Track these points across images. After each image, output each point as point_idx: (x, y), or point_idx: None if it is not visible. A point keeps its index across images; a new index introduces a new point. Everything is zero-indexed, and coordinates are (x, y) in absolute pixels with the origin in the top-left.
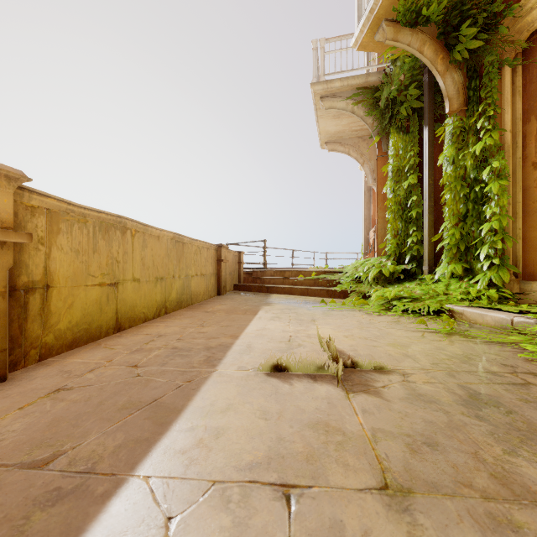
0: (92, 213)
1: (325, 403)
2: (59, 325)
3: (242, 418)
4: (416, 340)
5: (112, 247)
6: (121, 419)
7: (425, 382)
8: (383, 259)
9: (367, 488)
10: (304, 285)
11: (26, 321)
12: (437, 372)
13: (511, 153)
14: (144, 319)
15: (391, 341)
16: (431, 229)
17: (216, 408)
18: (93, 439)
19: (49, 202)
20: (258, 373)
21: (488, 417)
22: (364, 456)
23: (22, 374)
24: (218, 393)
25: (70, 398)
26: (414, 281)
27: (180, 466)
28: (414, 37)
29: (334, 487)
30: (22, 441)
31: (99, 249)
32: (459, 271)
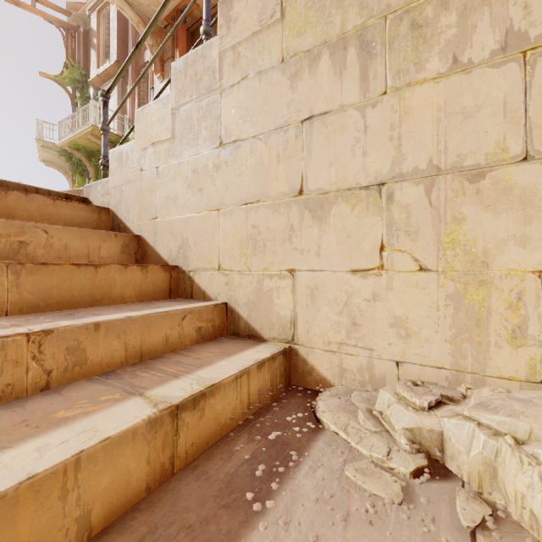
0: None
1: None
2: None
3: None
4: None
5: None
6: None
7: None
8: None
9: None
10: None
11: None
12: None
13: None
14: None
15: None
16: None
17: None
18: None
19: None
20: None
21: None
22: None
23: None
24: None
25: None
26: None
27: None
28: (79, 154)
29: None
30: None
31: None
32: None
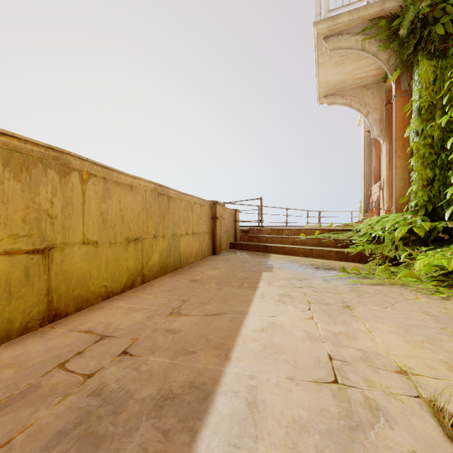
0: None
1: None
2: None
3: None
4: None
5: (39, 193)
6: None
7: None
8: (408, 215)
9: None
10: (307, 245)
11: None
12: None
13: None
14: (106, 294)
15: None
16: None
17: None
18: None
19: None
20: None
21: None
22: None
23: None
24: None
25: None
26: None
27: None
28: None
29: None
30: None
31: (4, 195)
32: None
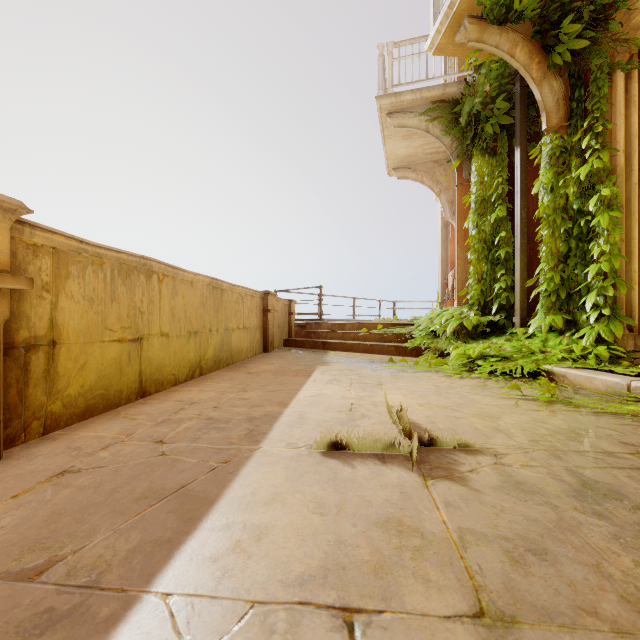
0: (110, 253)
1: (396, 492)
2: (68, 391)
3: (291, 512)
4: (508, 409)
5: (135, 294)
6: (138, 513)
7: (524, 465)
8: (465, 309)
9: (456, 615)
10: (369, 341)
11: (27, 386)
12: (538, 451)
13: (624, 179)
14: (174, 382)
15: (477, 410)
16: (524, 272)
17: (258, 498)
18: (101, 539)
19: (56, 240)
20: (312, 452)
21: (610, 514)
22: (450, 568)
23: (21, 451)
24: (261, 479)
25: (77, 483)
26: (502, 336)
27: (210, 580)
28: (504, 37)
29: (412, 612)
30: (11, 542)
31: (118, 297)
32: (559, 324)
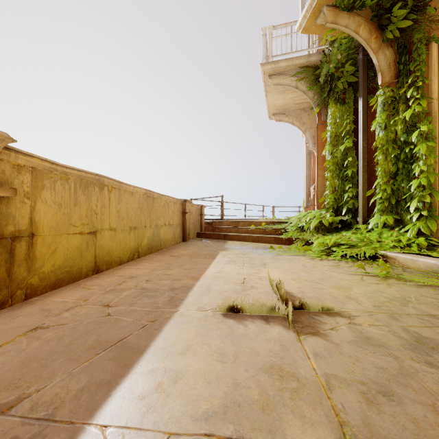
0: (73, 172)
1: (278, 345)
2: (43, 269)
3: (199, 360)
4: (356, 283)
5: (91, 201)
6: (87, 360)
7: (371, 324)
8: (323, 211)
9: None
10: (256, 233)
11: (13, 265)
12: (380, 314)
13: (437, 119)
14: (120, 262)
15: (334, 283)
16: (365, 185)
17: (176, 349)
18: (58, 381)
19: (34, 162)
20: (216, 314)
21: (438, 363)
22: (320, 407)
23: (8, 312)
24: (179, 334)
25: (45, 336)
26: (350, 230)
27: (138, 414)
28: (351, 19)
29: None
30: None
31: (79, 203)
32: (390, 221)
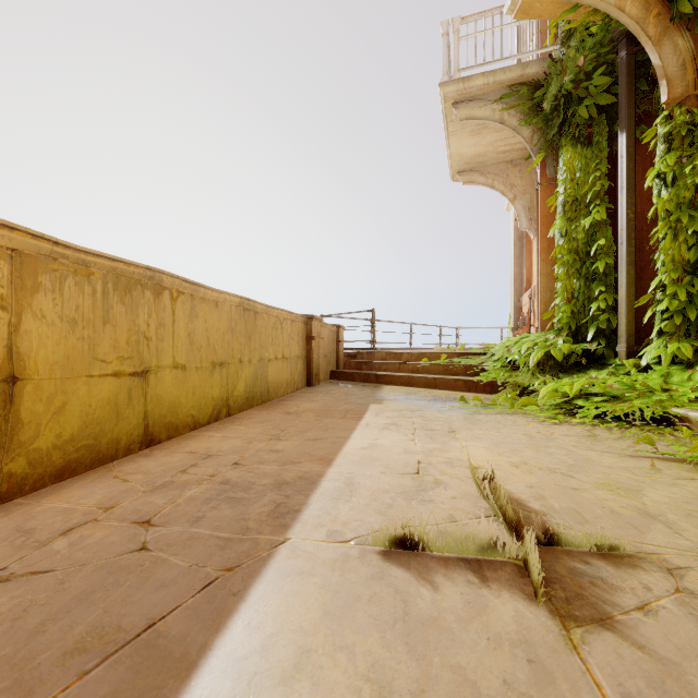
0: (101, 261)
1: (521, 661)
2: (37, 443)
3: None
4: (647, 476)
5: (138, 315)
6: (53, 694)
7: None
8: (550, 335)
9: None
10: (431, 373)
11: None
12: None
13: None
14: (193, 425)
15: (600, 477)
16: (631, 288)
17: (271, 663)
18: None
19: (17, 238)
20: (366, 552)
21: None
22: None
23: None
24: (282, 611)
25: None
26: (603, 368)
27: None
28: None
29: None
30: None
31: (114, 319)
32: (687, 353)
